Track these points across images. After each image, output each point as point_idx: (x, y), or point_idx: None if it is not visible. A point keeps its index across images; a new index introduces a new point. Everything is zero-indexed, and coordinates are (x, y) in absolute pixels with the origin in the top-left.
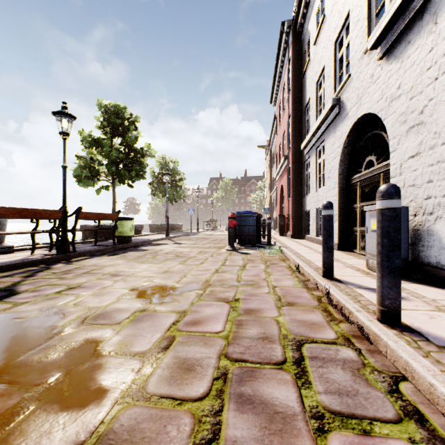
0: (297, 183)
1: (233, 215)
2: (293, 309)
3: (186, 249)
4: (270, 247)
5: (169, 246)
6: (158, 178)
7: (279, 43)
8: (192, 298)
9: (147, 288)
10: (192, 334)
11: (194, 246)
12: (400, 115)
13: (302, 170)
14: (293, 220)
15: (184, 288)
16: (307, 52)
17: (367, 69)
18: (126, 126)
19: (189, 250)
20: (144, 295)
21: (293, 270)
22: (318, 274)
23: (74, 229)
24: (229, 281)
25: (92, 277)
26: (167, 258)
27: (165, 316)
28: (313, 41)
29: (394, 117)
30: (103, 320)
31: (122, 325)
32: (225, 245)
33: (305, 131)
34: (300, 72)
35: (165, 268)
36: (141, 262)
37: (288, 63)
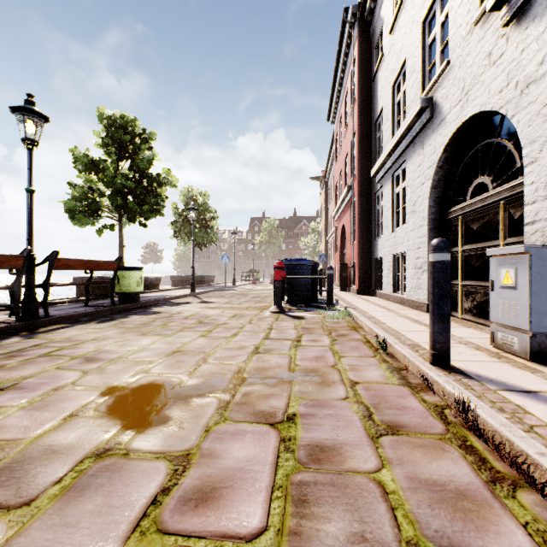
0: (365, 222)
1: (281, 263)
2: (404, 445)
3: (215, 312)
4: (331, 307)
5: (192, 306)
6: (182, 216)
7: (340, 38)
8: (209, 415)
9: (133, 390)
10: (190, 544)
11: (226, 306)
12: (546, 104)
13: (371, 204)
14: (359, 270)
15: (198, 389)
16: (379, 46)
17: (480, 47)
18: (137, 145)
19: (219, 313)
20: (122, 406)
21: (375, 348)
22: (422, 360)
23: (47, 284)
24: (277, 372)
25: (50, 365)
26: (185, 326)
27: (142, 471)
28: (389, 28)
29: (533, 109)
30: (1, 489)
31: (33, 508)
32: (270, 304)
33: (376, 152)
34: (368, 75)
35: (176, 344)
36: (143, 333)
37: (353, 63)
